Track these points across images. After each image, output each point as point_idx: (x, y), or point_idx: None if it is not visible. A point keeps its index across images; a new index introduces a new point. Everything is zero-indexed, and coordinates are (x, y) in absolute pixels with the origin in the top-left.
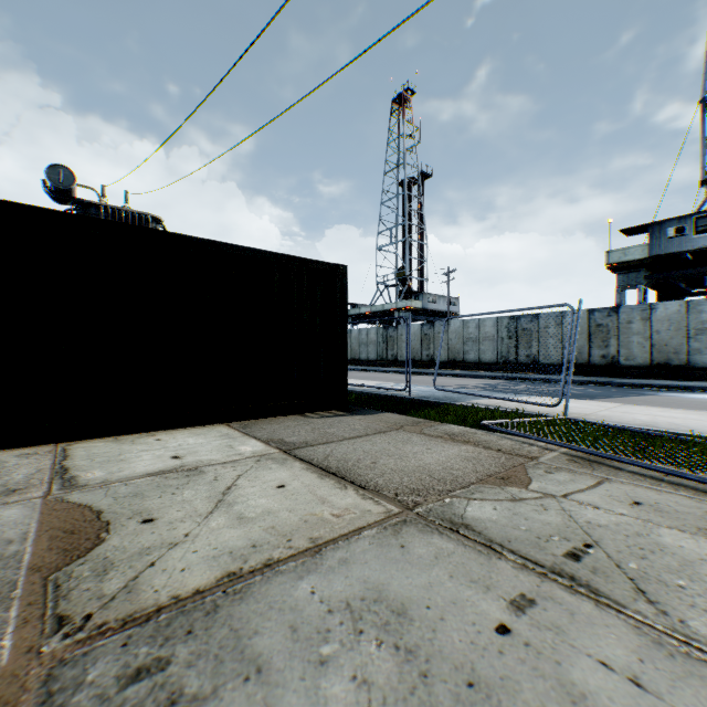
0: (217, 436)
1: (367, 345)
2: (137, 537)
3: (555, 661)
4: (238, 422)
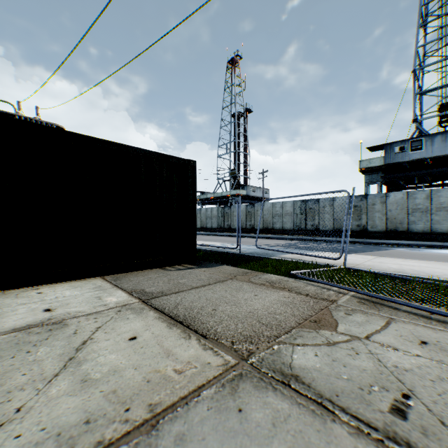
0: (91, 288)
1: (211, 218)
2: None
3: None
4: (112, 275)
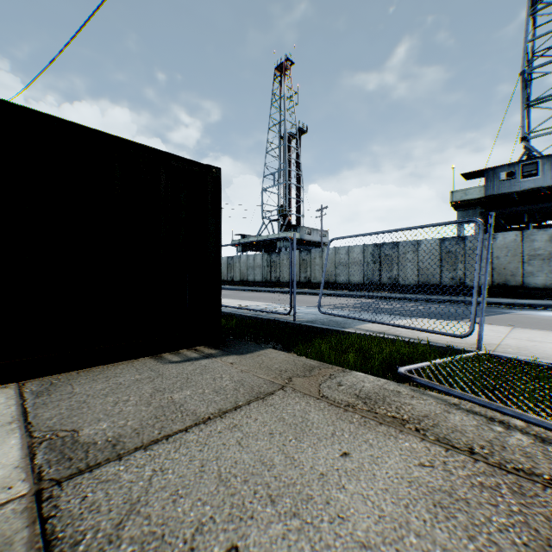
0: None
1: (254, 268)
2: None
3: None
4: (46, 378)
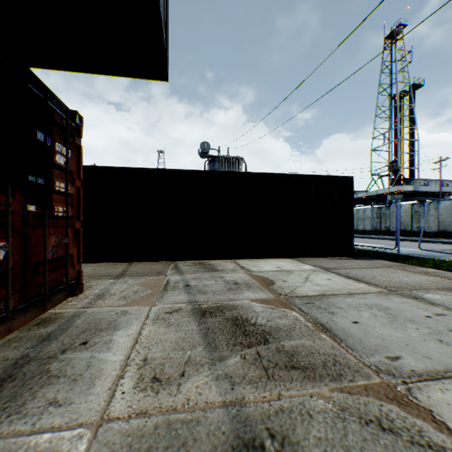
0: (289, 262)
1: (363, 220)
2: (284, 284)
3: (445, 323)
4: (295, 258)
